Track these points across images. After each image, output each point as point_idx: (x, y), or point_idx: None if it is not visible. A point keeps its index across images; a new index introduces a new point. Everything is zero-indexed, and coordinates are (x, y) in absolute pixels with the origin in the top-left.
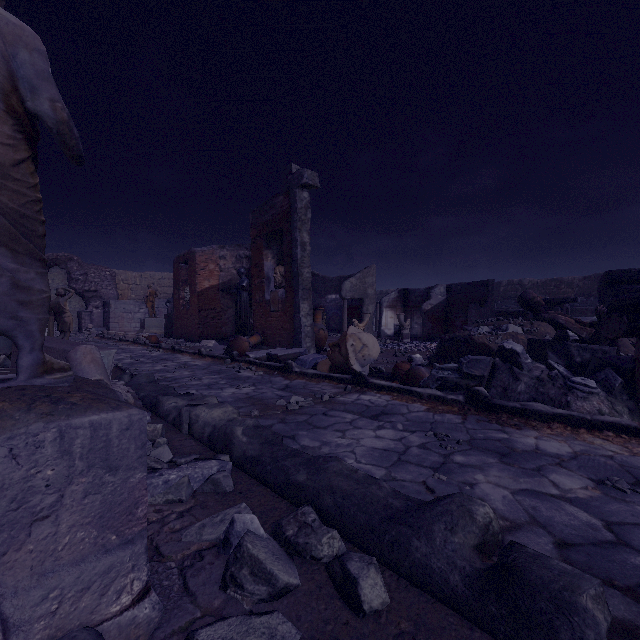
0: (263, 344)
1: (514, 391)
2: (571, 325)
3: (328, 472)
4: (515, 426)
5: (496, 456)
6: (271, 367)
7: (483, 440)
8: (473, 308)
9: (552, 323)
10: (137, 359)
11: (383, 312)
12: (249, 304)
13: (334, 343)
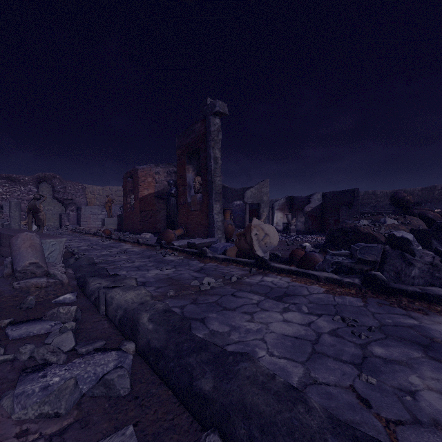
0: (186, 236)
1: (408, 275)
2: (439, 219)
3: (239, 377)
4: (420, 311)
5: (418, 348)
6: (190, 253)
7: (394, 326)
8: (344, 209)
9: (422, 217)
10: (91, 246)
11: (275, 213)
12: (176, 207)
13: (240, 233)
